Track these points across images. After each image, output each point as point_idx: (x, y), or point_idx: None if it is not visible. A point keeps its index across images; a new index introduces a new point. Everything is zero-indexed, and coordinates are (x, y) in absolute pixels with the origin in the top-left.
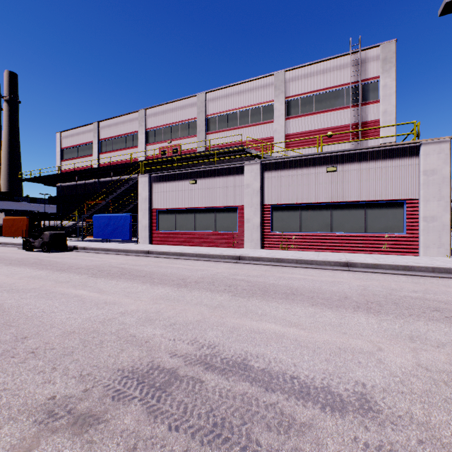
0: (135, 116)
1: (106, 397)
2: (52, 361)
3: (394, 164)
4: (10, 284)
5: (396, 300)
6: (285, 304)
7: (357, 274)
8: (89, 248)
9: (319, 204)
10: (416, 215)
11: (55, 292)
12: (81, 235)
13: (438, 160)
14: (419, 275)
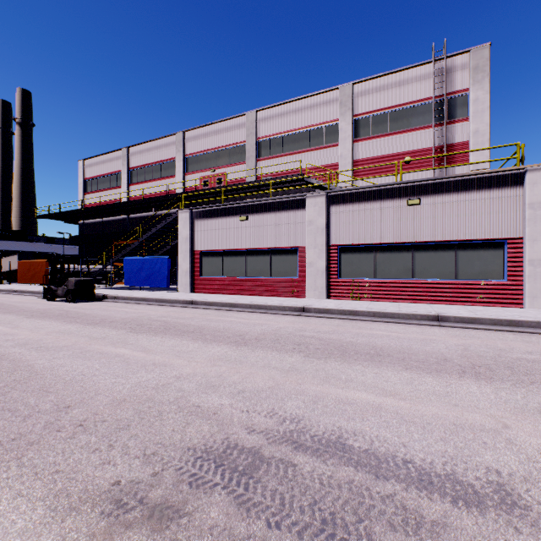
0: (171, 140)
1: (181, 483)
2: (106, 436)
3: (492, 195)
4: (37, 341)
5: (509, 363)
6: (372, 368)
7: (451, 330)
8: (121, 298)
9: (398, 244)
10: (520, 257)
11: (91, 350)
12: (109, 282)
13: None
14: (529, 332)
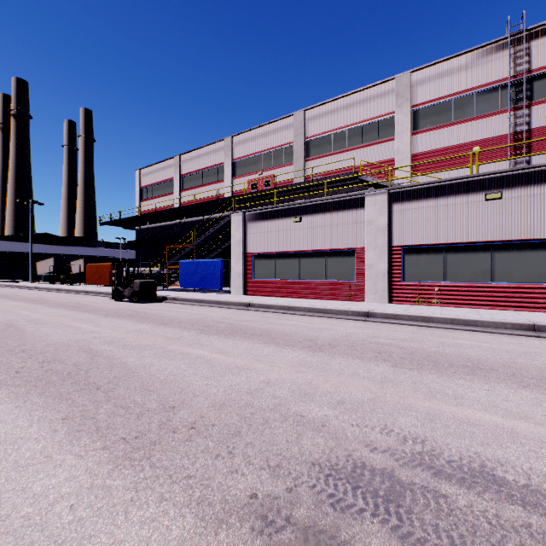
0: (220, 146)
1: (322, 504)
2: (222, 442)
3: None
4: (120, 339)
5: None
6: (480, 383)
7: None
8: (180, 299)
9: (473, 244)
10: None
11: (172, 350)
12: (164, 284)
13: None
14: None
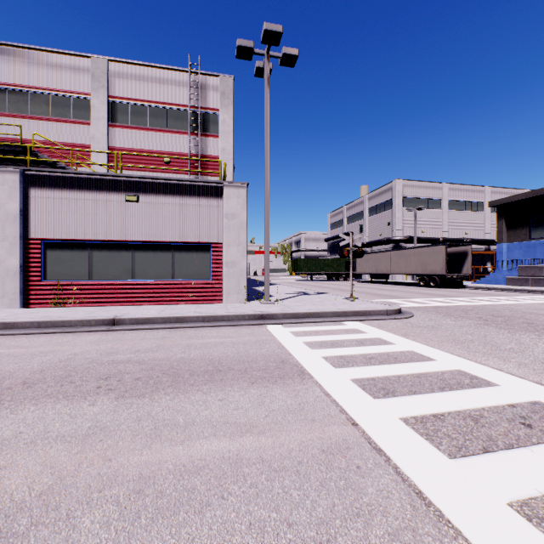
0: None
1: None
2: None
3: (201, 202)
4: None
5: (79, 371)
6: None
7: (111, 334)
8: None
9: (117, 242)
10: (221, 260)
11: None
12: None
13: (238, 205)
14: (185, 327)
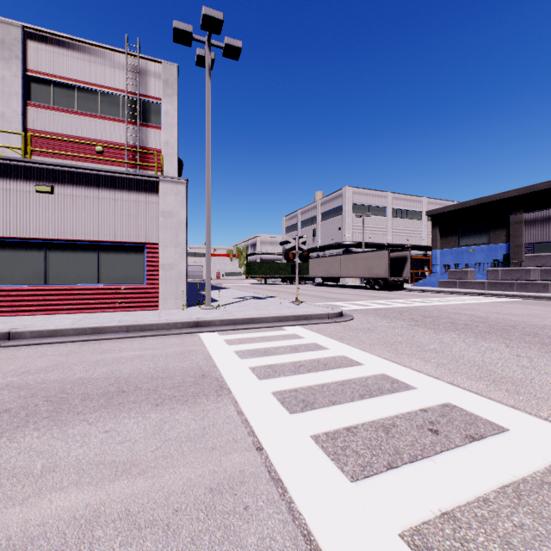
0: None
1: None
2: None
3: (133, 198)
4: None
5: None
6: None
7: (0, 352)
8: None
9: (25, 240)
10: (157, 262)
11: None
12: None
13: (176, 202)
14: (103, 339)
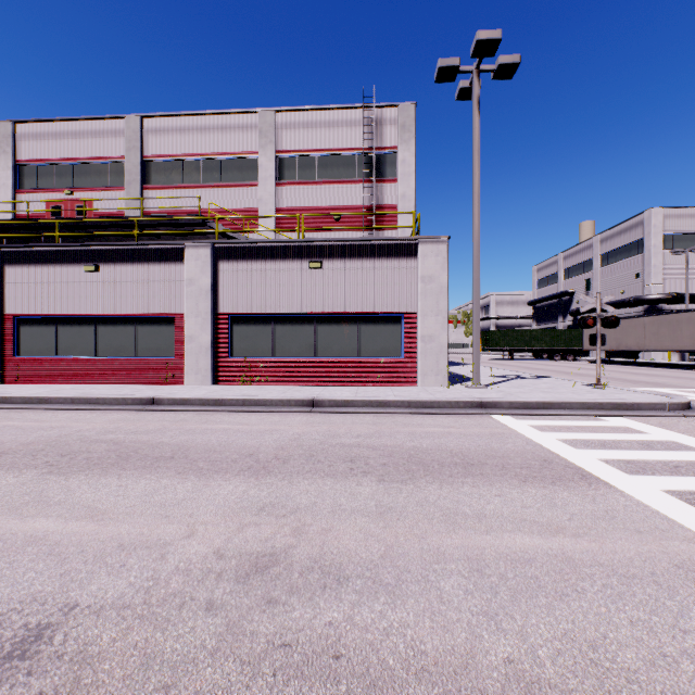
0: None
1: None
2: None
3: (391, 265)
4: None
5: (318, 451)
6: (130, 478)
7: (316, 416)
8: None
9: (300, 315)
10: (415, 333)
11: None
12: None
13: (436, 265)
14: (391, 413)
